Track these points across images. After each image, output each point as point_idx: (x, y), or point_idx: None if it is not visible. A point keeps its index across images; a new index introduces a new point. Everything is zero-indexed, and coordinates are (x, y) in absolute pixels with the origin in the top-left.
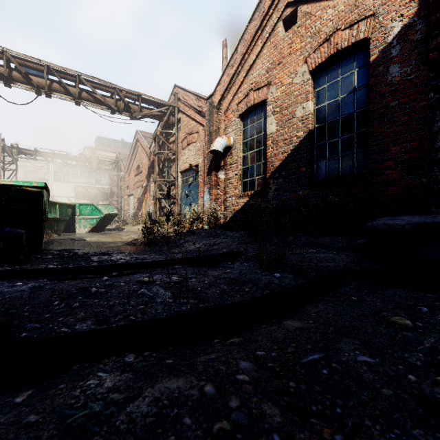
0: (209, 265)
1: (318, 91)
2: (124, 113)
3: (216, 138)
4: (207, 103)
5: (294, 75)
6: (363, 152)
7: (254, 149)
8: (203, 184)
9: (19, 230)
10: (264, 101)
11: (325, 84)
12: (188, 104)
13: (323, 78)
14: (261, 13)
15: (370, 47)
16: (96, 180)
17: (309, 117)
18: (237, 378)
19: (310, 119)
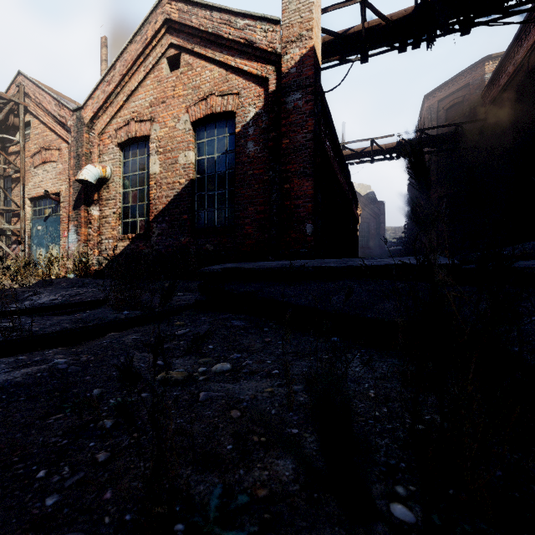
0: (61, 315)
1: (199, 144)
2: None
3: (87, 164)
4: (73, 116)
5: (177, 121)
6: (232, 208)
7: (136, 187)
8: (67, 220)
9: None
10: (147, 136)
11: (205, 139)
12: (42, 106)
13: (203, 132)
14: (144, 39)
15: (236, 120)
16: None
17: (190, 167)
18: (45, 353)
19: (191, 169)
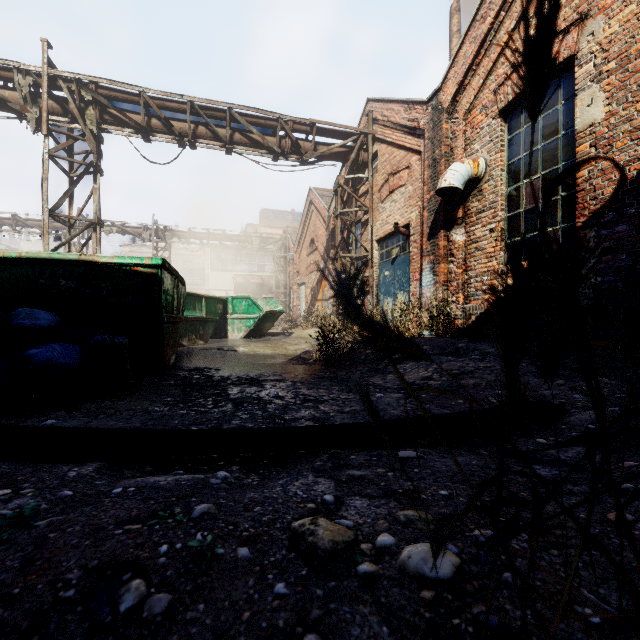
0: (484, 444)
1: None
2: (290, 156)
3: (446, 168)
4: (427, 109)
5: None
6: None
7: (536, 172)
8: (418, 257)
9: (117, 338)
10: (567, 61)
11: None
12: (390, 123)
13: None
14: None
15: None
16: (259, 266)
17: None
18: None
19: None
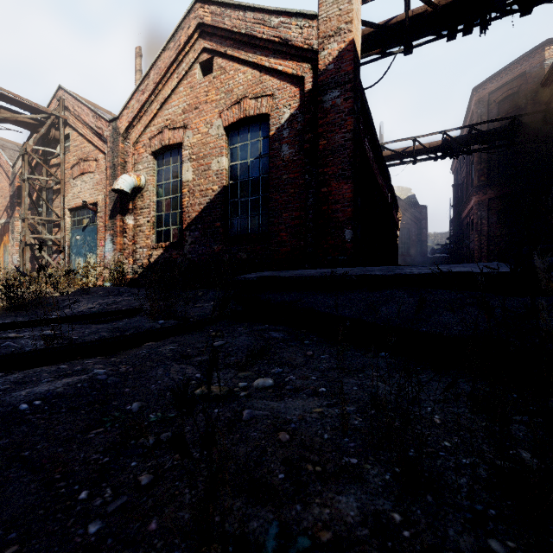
0: (99, 323)
1: (232, 149)
2: None
3: (122, 173)
4: (110, 126)
5: (210, 126)
6: (266, 214)
7: (169, 195)
8: (104, 229)
9: None
10: (180, 144)
11: (238, 144)
12: (81, 119)
13: (236, 137)
14: (177, 46)
15: (270, 123)
16: None
17: (223, 173)
18: (85, 362)
19: (224, 175)
